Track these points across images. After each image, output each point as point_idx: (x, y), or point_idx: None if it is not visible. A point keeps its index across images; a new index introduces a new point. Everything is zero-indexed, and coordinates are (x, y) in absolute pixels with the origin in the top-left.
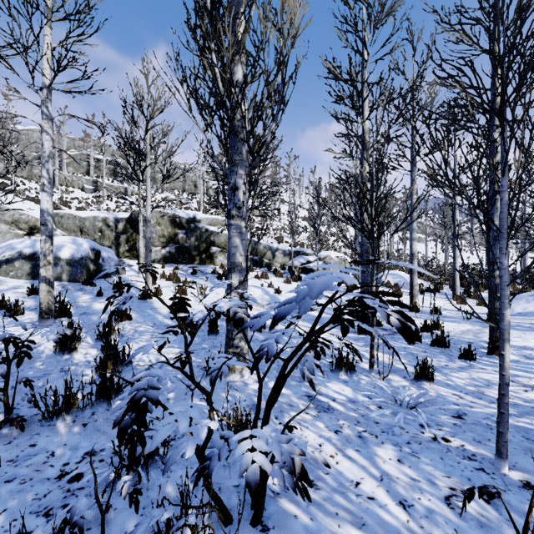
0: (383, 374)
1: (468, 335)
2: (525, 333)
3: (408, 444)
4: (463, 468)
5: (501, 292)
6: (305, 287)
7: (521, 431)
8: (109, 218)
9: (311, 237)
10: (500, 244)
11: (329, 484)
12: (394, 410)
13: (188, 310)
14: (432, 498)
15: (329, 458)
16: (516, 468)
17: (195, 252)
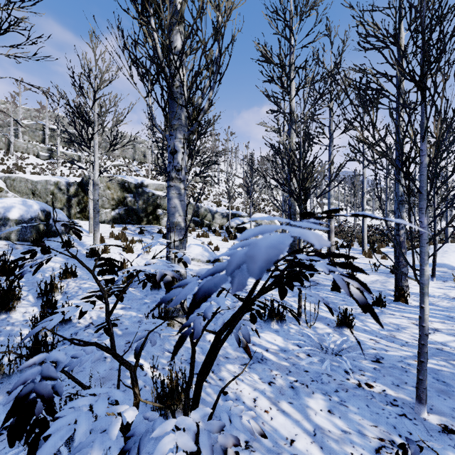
0: (310, 322)
1: (377, 285)
2: None
3: (336, 392)
4: (388, 415)
5: (421, 249)
6: (241, 249)
7: (431, 373)
8: (61, 182)
9: (245, 202)
10: (420, 205)
11: (265, 444)
12: (321, 357)
13: (116, 272)
14: (364, 452)
15: (263, 414)
16: (433, 411)
17: (143, 214)
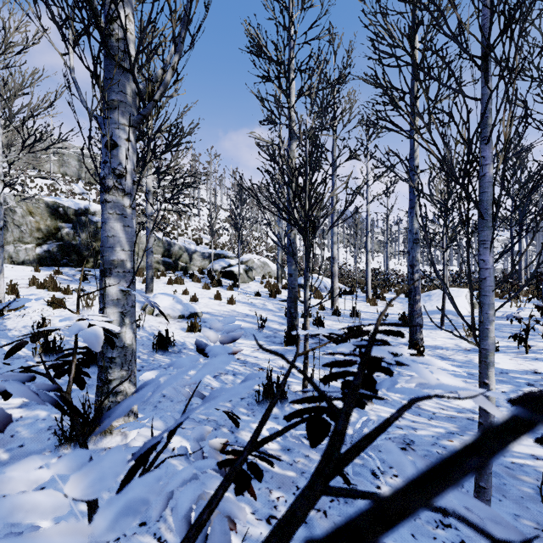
0: None
1: (387, 338)
2: (431, 332)
3: None
4: None
5: (484, 300)
6: None
7: None
8: None
9: (233, 240)
10: (482, 236)
11: None
12: None
13: None
14: None
15: None
16: None
17: (88, 252)
